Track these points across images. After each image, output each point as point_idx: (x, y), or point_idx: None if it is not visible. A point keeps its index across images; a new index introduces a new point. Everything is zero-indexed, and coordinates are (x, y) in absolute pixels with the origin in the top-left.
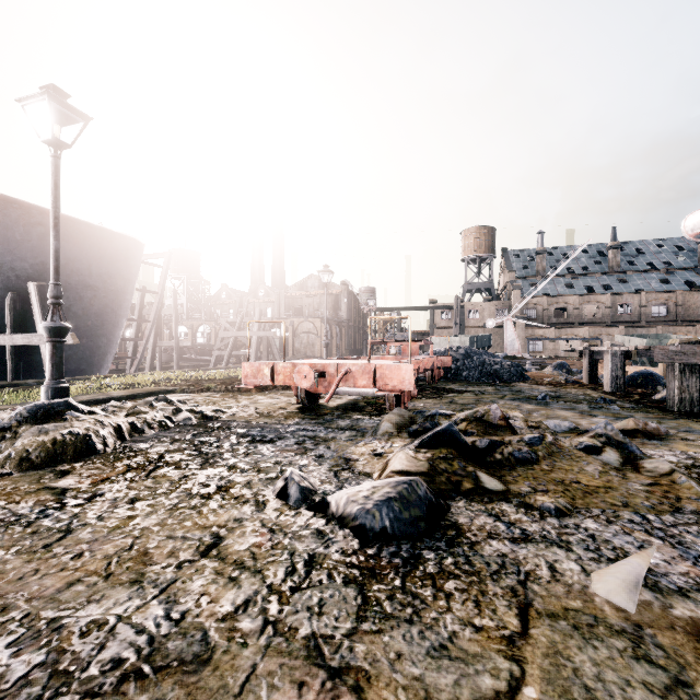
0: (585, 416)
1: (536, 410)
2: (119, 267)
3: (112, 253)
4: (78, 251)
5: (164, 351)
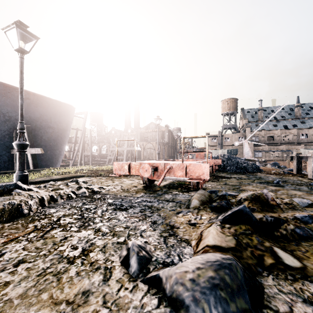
0: (311, 194)
1: (278, 190)
2: (64, 118)
3: (60, 112)
4: (45, 111)
5: (86, 157)
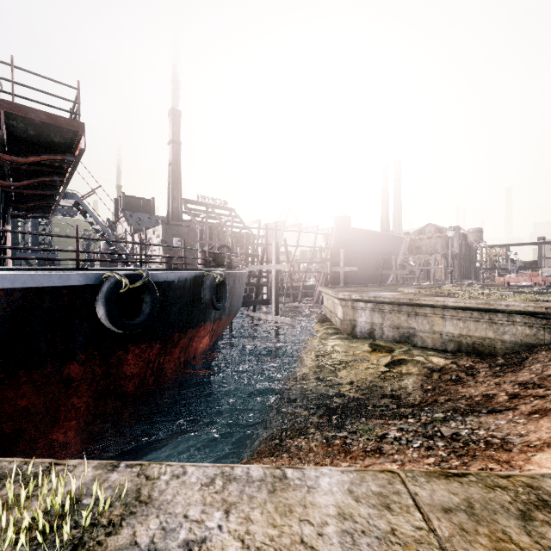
0: None
1: None
2: (400, 247)
3: (400, 243)
4: (394, 244)
5: None
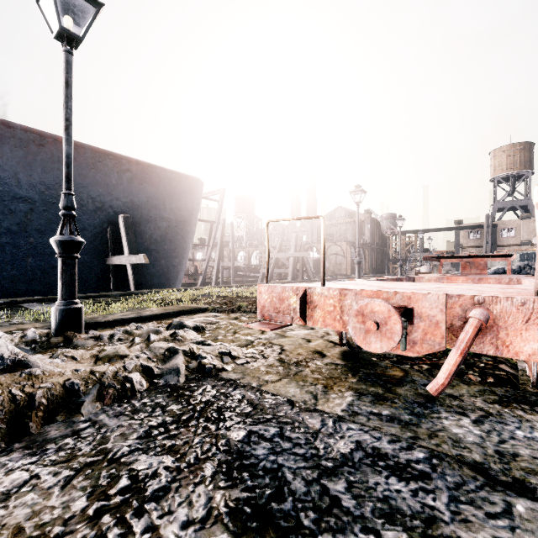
0: None
1: None
2: (185, 202)
3: (180, 191)
4: (155, 190)
5: (227, 269)
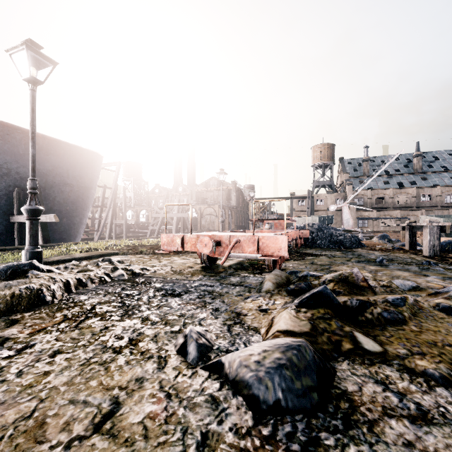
0: (419, 275)
1: (379, 270)
2: (87, 171)
3: (82, 162)
4: (60, 161)
5: (118, 226)
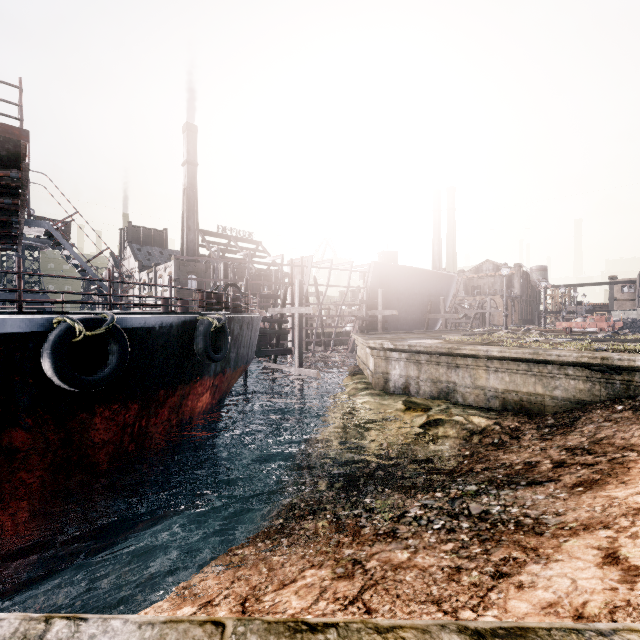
0: None
1: None
2: (450, 287)
3: (449, 282)
4: (443, 284)
5: None
